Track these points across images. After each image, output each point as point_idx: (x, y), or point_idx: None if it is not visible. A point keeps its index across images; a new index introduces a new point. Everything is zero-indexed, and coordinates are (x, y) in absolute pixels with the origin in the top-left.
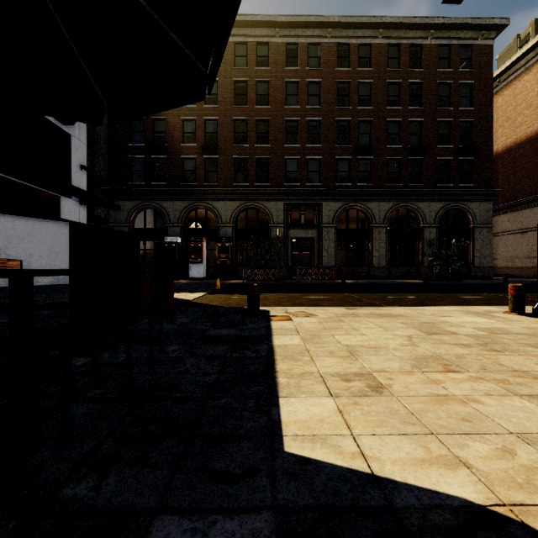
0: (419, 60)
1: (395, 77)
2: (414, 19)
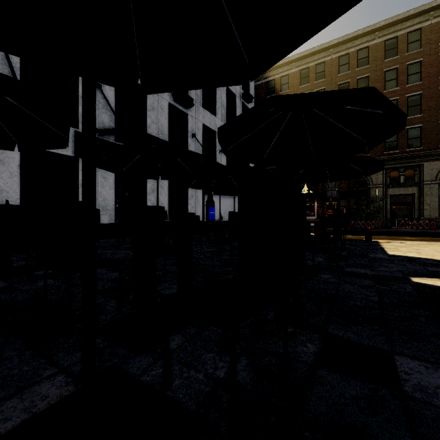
0: None
1: None
2: None
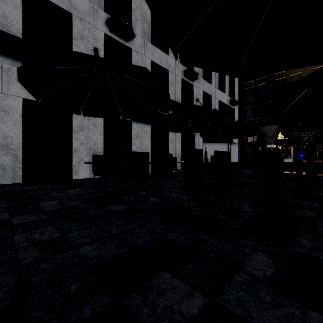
0: None
1: None
2: None
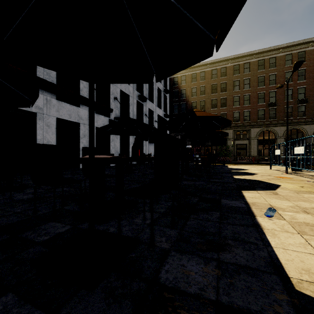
0: (304, 58)
1: (289, 69)
2: (300, 41)
